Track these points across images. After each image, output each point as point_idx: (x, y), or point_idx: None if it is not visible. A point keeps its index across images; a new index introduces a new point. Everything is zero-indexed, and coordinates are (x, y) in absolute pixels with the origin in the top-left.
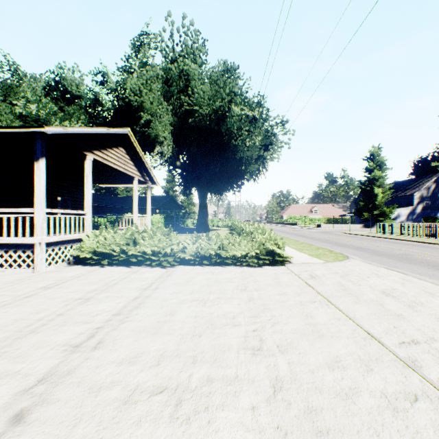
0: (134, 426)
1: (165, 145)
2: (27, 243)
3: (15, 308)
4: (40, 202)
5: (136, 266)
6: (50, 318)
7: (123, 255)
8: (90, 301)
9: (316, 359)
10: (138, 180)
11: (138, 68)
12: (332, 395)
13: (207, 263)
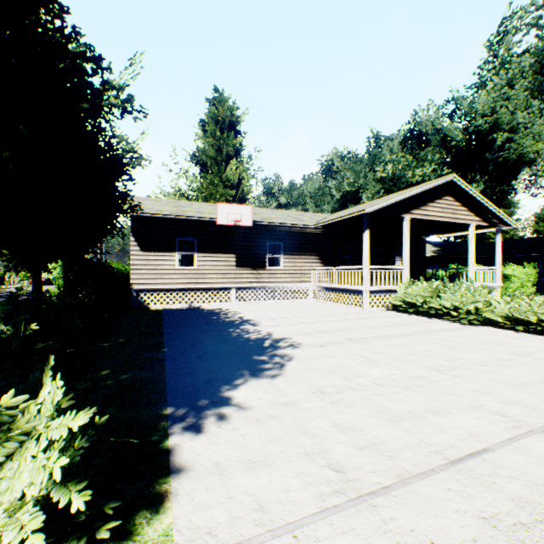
0: (346, 358)
1: (538, 163)
2: (358, 289)
3: (341, 322)
4: (365, 261)
5: (437, 319)
6: (350, 329)
7: (425, 307)
8: (375, 328)
9: (471, 386)
10: (476, 225)
11: (493, 74)
12: (442, 390)
13: (530, 331)
